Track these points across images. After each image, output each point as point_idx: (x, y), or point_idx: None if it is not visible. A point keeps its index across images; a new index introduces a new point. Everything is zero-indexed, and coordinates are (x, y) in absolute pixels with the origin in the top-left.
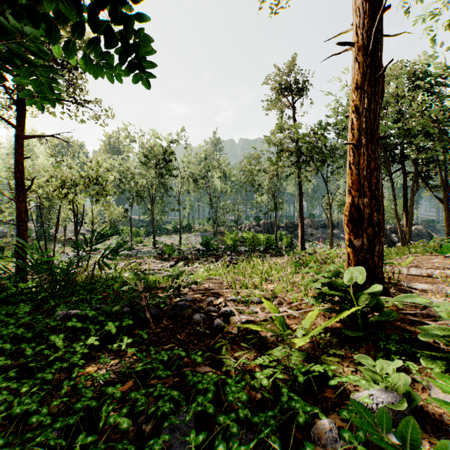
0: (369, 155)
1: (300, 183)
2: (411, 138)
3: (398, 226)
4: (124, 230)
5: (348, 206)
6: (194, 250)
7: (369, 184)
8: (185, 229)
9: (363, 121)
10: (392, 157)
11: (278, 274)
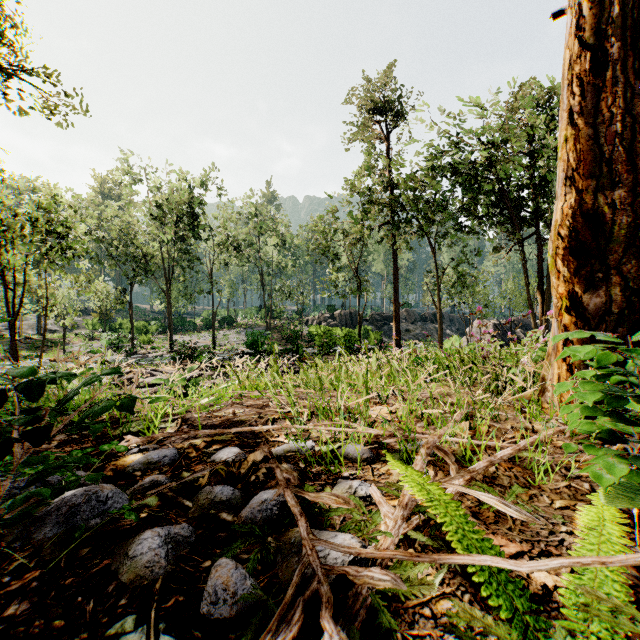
0: (626, 84)
1: (394, 253)
2: (551, 189)
3: (531, 314)
4: (124, 324)
5: (567, 214)
6: (235, 354)
7: (626, 154)
8: (222, 324)
9: (611, 3)
10: (523, 217)
11: (391, 383)
